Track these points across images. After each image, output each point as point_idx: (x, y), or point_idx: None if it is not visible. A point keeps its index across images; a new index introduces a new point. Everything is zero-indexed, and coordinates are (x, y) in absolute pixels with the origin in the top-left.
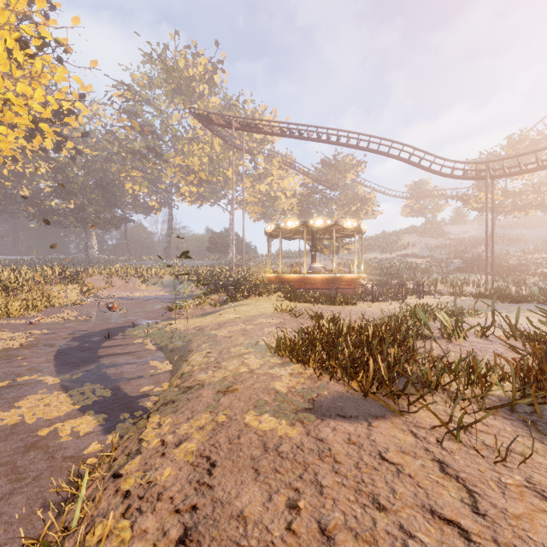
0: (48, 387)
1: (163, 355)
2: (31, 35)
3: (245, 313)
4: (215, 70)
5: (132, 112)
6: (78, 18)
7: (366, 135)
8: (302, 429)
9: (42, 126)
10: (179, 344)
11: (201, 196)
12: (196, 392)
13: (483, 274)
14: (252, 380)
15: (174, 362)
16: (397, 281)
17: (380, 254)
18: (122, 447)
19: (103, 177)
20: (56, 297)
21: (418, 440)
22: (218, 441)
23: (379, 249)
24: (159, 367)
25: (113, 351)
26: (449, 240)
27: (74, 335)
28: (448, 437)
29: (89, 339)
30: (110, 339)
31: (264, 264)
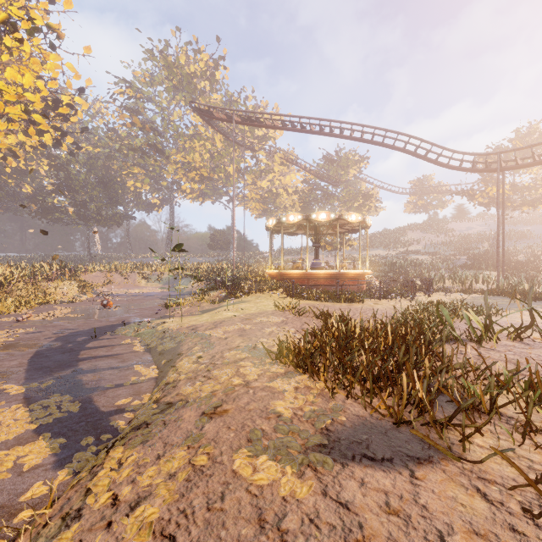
0: (8, 399)
1: (151, 358)
2: (18, 17)
3: (244, 310)
4: (217, 66)
5: (133, 109)
6: (70, 2)
7: (370, 127)
8: (315, 483)
9: (35, 117)
10: (169, 346)
11: (202, 193)
12: (176, 413)
13: (491, 271)
14: (247, 398)
15: (161, 368)
16: (402, 278)
17: (383, 251)
18: (65, 498)
19: (106, 174)
20: (53, 294)
21: (493, 507)
22: (191, 503)
23: (382, 246)
24: (143, 374)
25: (96, 353)
26: (453, 237)
27: (60, 334)
28: (536, 501)
29: (74, 339)
30: (97, 339)
31: (266, 261)
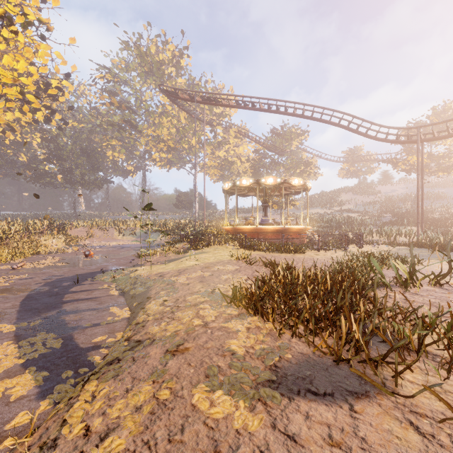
0: (1, 336)
1: (124, 300)
2: (14, 12)
3: (204, 260)
4: (181, 55)
5: (112, 91)
6: None
7: (310, 105)
8: (265, 416)
9: (29, 97)
10: (140, 291)
11: (169, 161)
12: (143, 350)
13: (412, 226)
14: (205, 337)
15: (133, 309)
16: (337, 232)
17: (321, 209)
18: (44, 427)
19: (88, 146)
20: (43, 246)
21: (425, 440)
22: (154, 435)
23: (320, 206)
24: (117, 314)
25: (78, 297)
26: (379, 198)
27: (48, 280)
28: None
29: (59, 284)
30: (79, 284)
31: (222, 218)
